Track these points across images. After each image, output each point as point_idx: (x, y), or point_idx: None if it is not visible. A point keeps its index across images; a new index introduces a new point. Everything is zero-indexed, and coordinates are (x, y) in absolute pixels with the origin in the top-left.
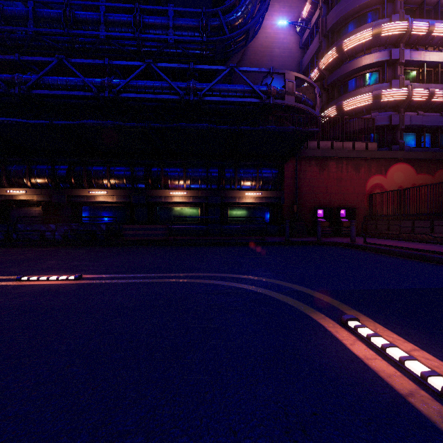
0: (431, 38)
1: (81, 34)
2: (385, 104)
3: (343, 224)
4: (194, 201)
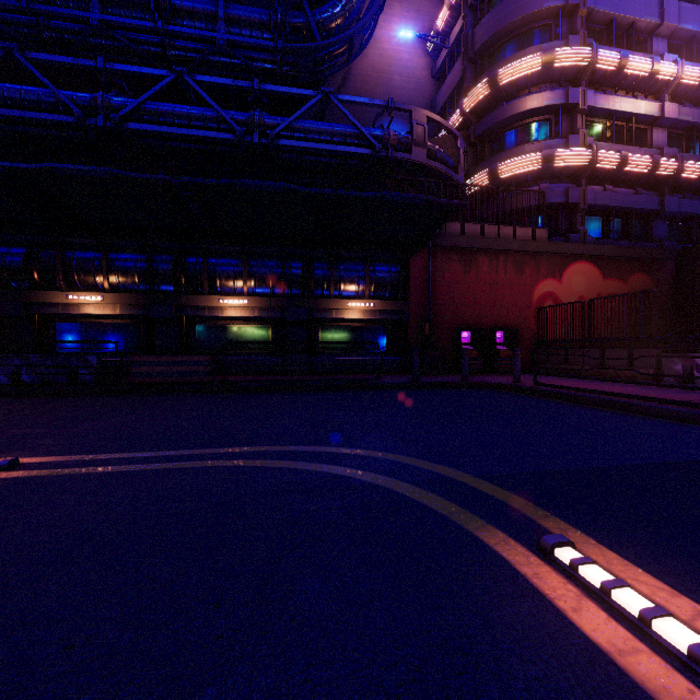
0: (623, 77)
1: (54, 14)
2: (560, 171)
3: (500, 354)
4: (261, 316)
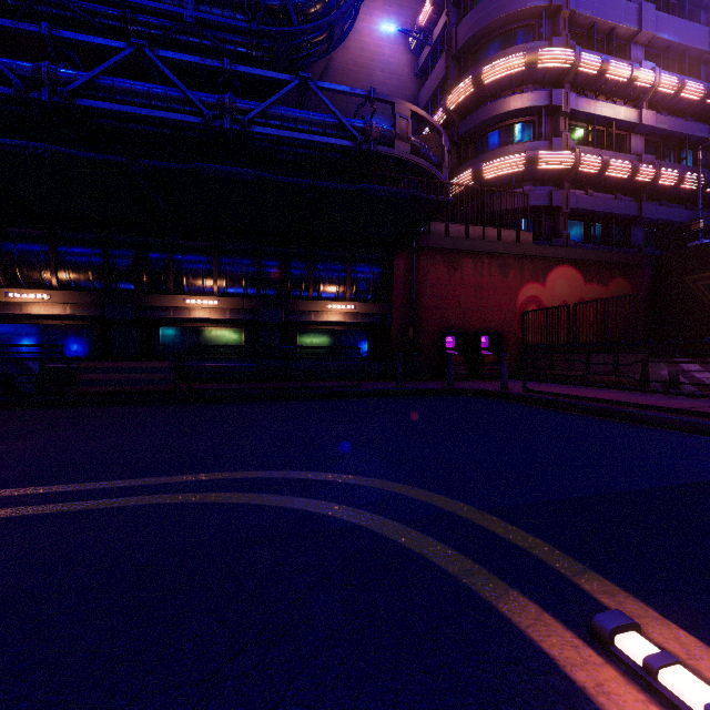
0: (604, 81)
1: None
2: (543, 173)
3: (485, 359)
4: (233, 318)
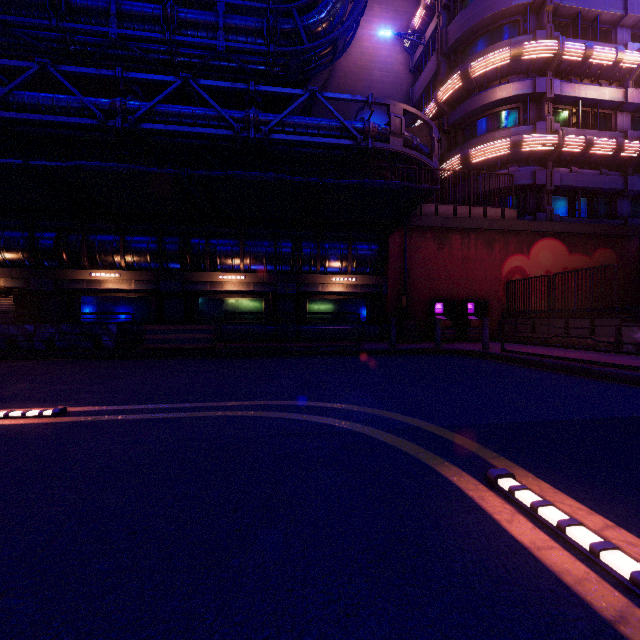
0: (588, 66)
1: (78, 30)
2: (528, 155)
3: (471, 324)
4: (255, 290)
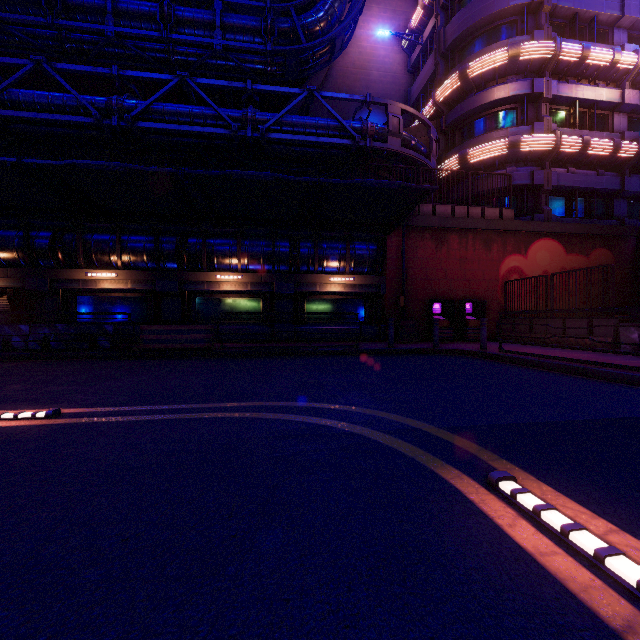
0: (585, 67)
1: (74, 28)
2: (525, 155)
3: (469, 324)
4: (253, 290)
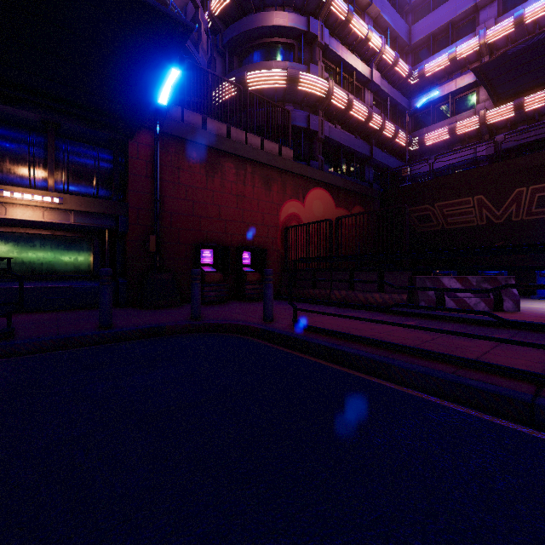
0: (348, 32)
1: None
2: (303, 96)
3: (247, 278)
4: None
